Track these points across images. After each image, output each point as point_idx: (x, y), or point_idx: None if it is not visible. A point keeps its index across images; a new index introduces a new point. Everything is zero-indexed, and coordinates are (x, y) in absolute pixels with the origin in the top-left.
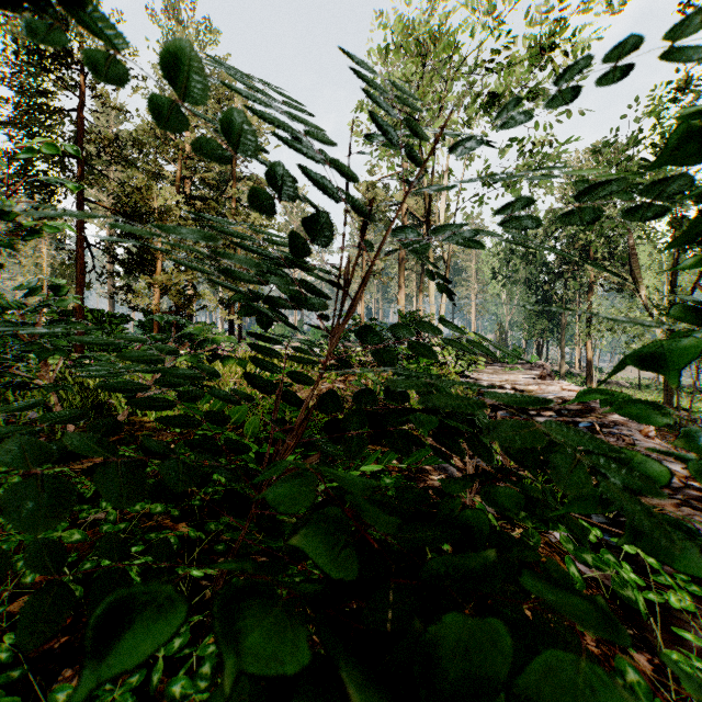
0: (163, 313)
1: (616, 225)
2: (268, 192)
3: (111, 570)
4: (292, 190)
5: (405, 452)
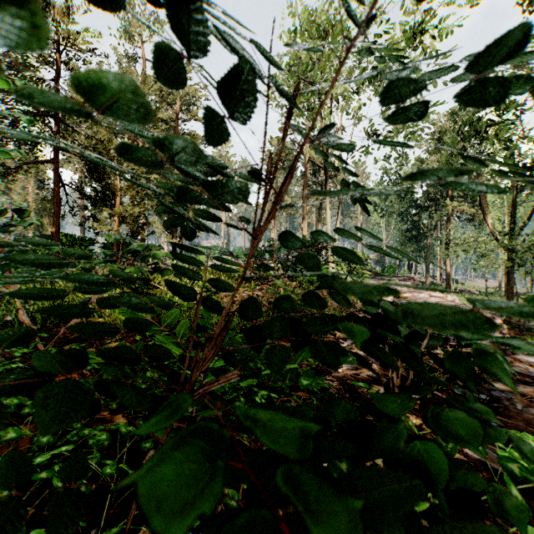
0: None
1: None
2: (173, 48)
3: (3, 502)
4: (201, 29)
5: (333, 365)
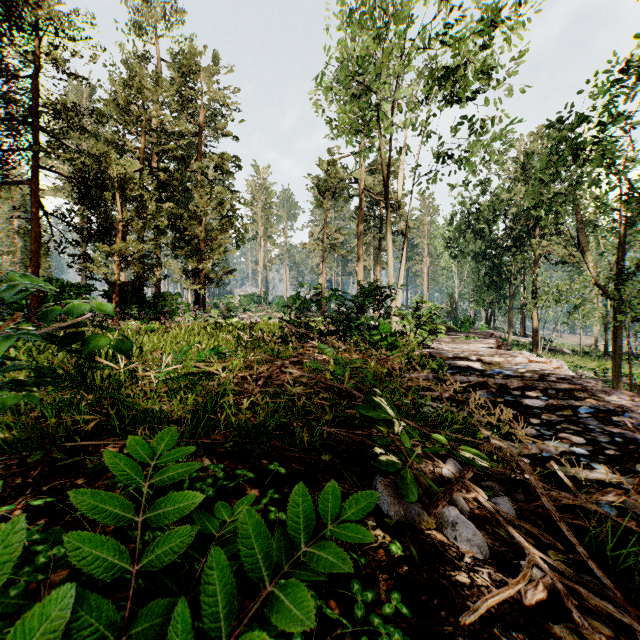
0: (124, 282)
1: (565, 200)
2: None
3: None
4: None
5: None
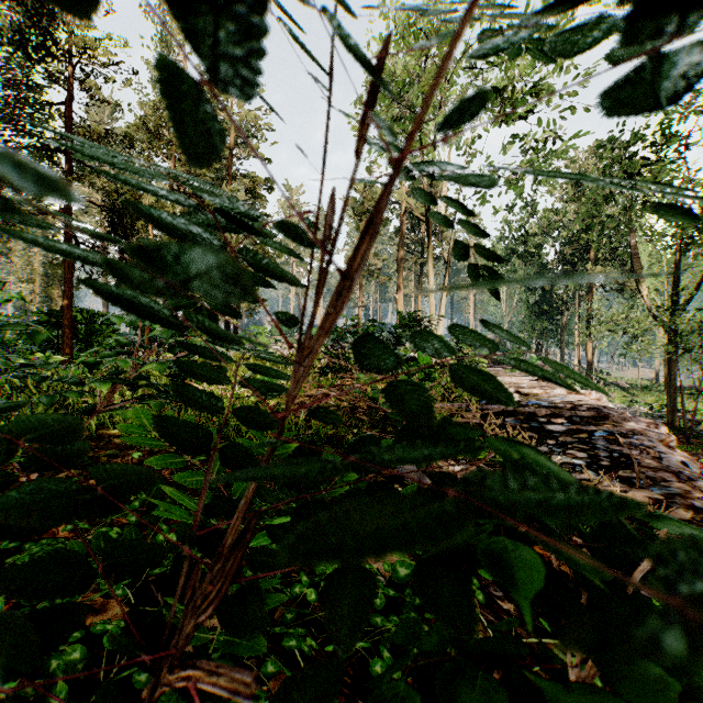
0: None
1: (618, 224)
2: None
3: None
4: None
5: (465, 631)
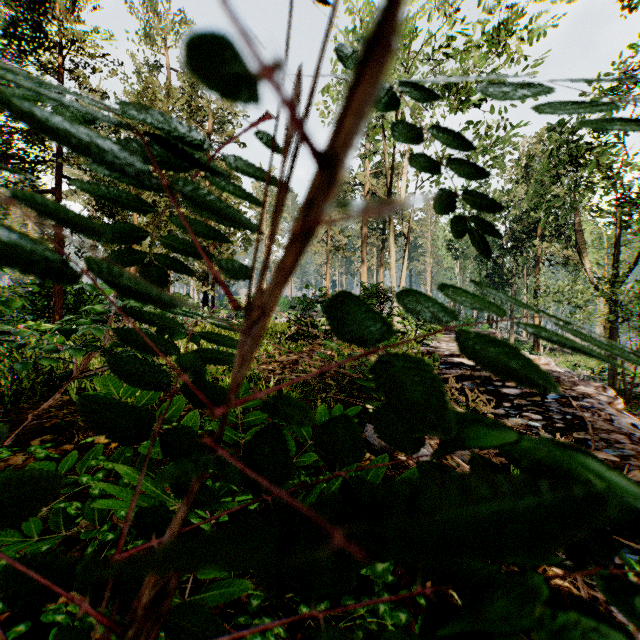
0: None
1: (563, 203)
2: None
3: None
4: None
5: None
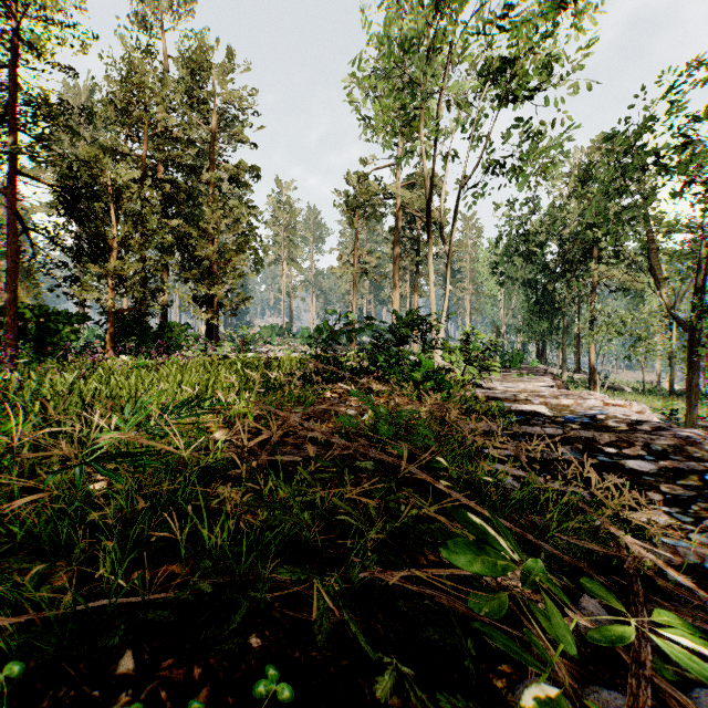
0: (120, 310)
1: (631, 218)
2: None
3: None
4: None
5: None
